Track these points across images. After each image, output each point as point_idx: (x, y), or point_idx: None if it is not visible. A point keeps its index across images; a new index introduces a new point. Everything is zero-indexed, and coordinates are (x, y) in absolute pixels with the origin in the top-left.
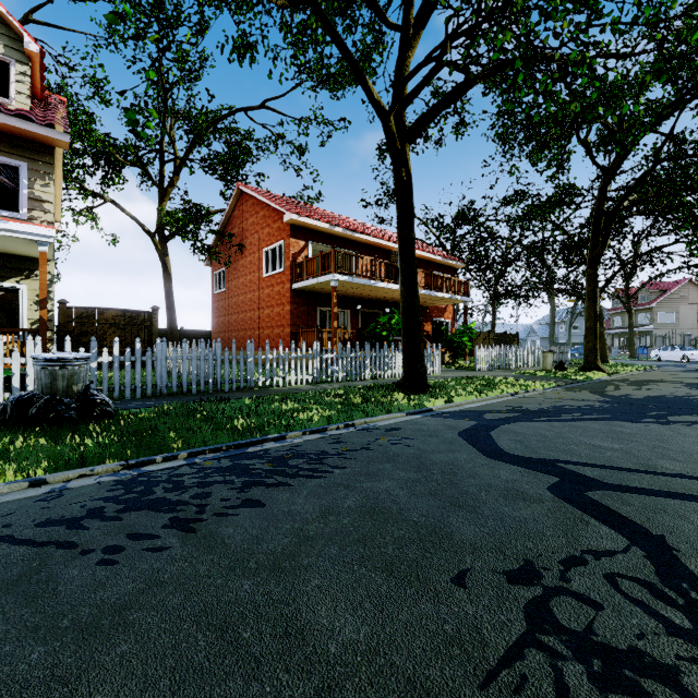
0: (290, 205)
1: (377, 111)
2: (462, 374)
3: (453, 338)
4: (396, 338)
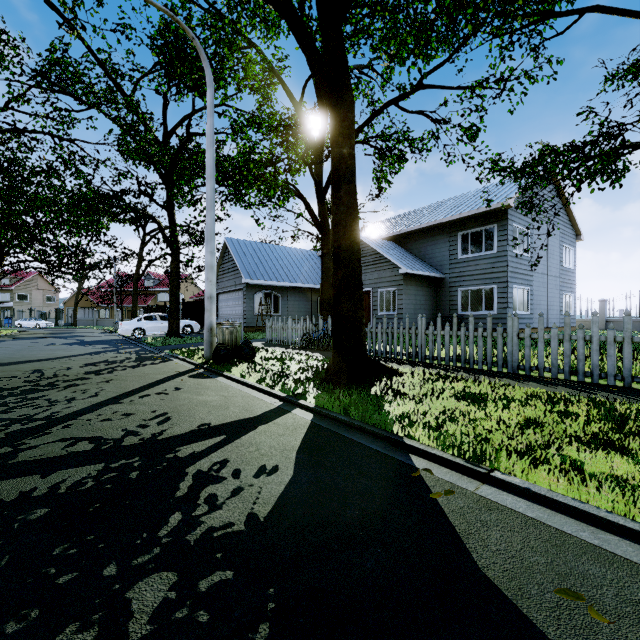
0: None
1: None
2: None
3: None
4: None
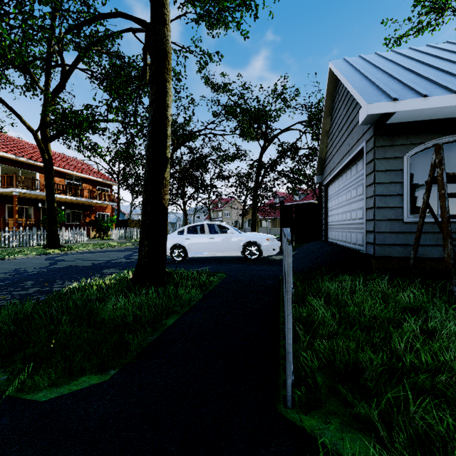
0: None
1: (29, 130)
2: (98, 242)
3: (102, 224)
4: (70, 223)
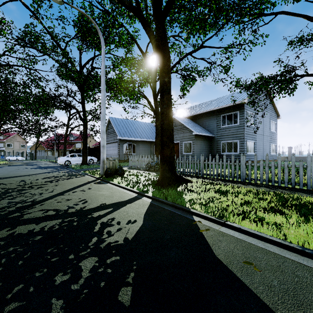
0: None
1: None
2: None
3: None
4: None
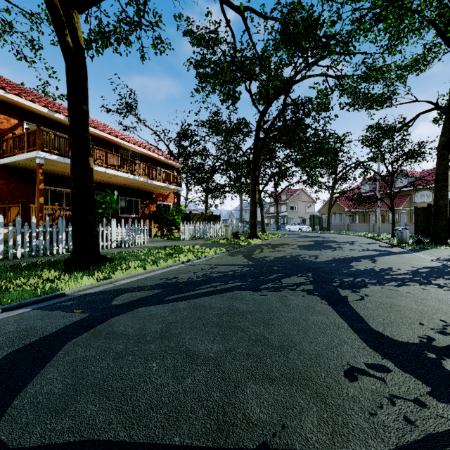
0: (1, 82)
1: None
2: (166, 244)
3: (167, 216)
4: (125, 216)
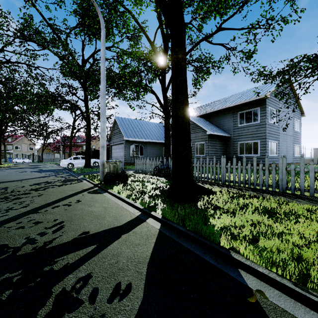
0: None
1: None
2: None
3: None
4: None
